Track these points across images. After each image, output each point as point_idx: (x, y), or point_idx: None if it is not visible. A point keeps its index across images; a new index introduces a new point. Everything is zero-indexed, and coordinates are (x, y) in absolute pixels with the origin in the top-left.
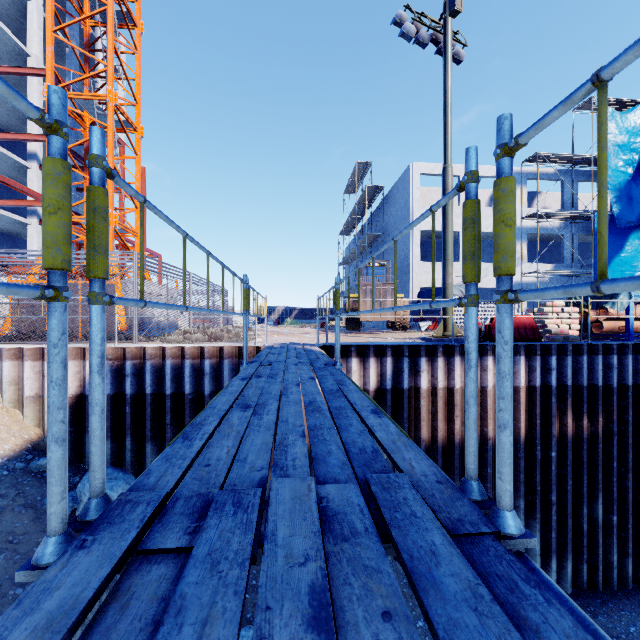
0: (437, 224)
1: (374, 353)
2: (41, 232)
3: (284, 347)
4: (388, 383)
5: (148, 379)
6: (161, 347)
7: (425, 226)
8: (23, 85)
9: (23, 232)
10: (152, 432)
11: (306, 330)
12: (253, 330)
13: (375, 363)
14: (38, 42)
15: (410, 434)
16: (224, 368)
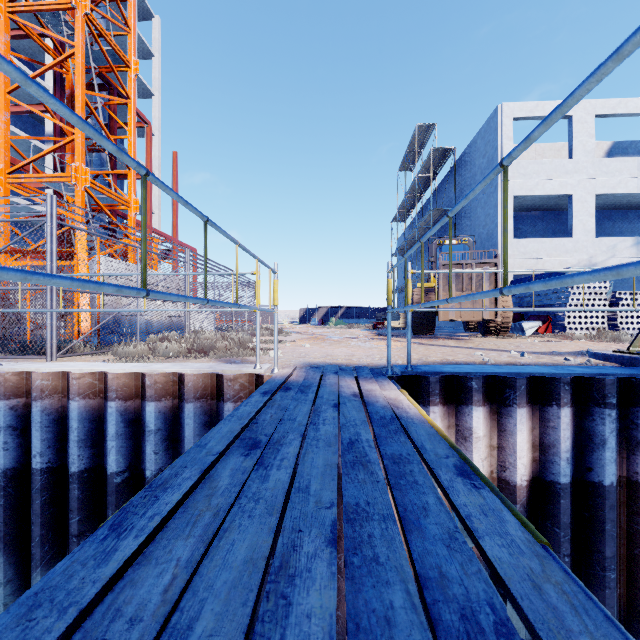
0: (538, 186)
1: (526, 396)
2: None
3: (309, 388)
4: (563, 470)
5: (35, 439)
6: (65, 373)
7: (520, 189)
8: None
9: None
10: (44, 548)
11: (355, 332)
12: (285, 332)
13: (528, 419)
14: None
15: (616, 593)
16: (185, 421)
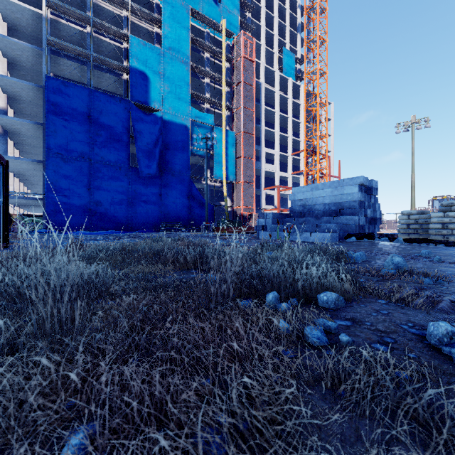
0: None
1: None
2: None
3: None
4: None
5: None
6: None
7: None
8: (299, 147)
9: None
10: None
11: None
12: None
13: None
14: (303, 135)
15: None
16: None
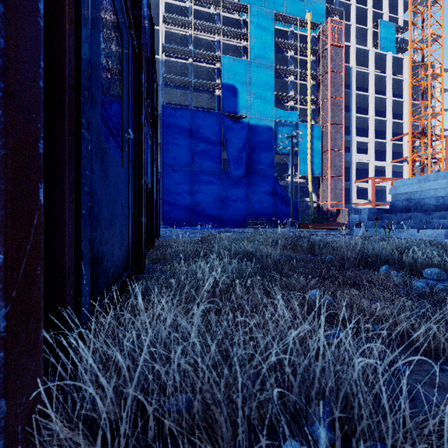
0: None
1: None
2: None
3: None
4: None
5: None
6: None
7: None
8: (401, 130)
9: None
10: None
11: None
12: None
13: None
14: (406, 115)
15: None
16: None
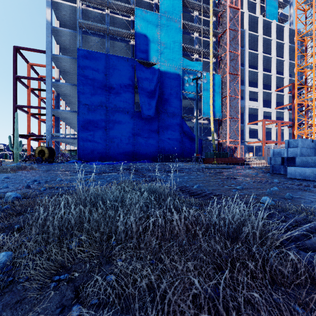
0: None
1: None
2: (288, 130)
3: None
4: None
5: None
6: None
7: None
8: (281, 85)
9: (281, 131)
10: None
11: None
12: None
13: None
14: (287, 72)
15: None
16: None
